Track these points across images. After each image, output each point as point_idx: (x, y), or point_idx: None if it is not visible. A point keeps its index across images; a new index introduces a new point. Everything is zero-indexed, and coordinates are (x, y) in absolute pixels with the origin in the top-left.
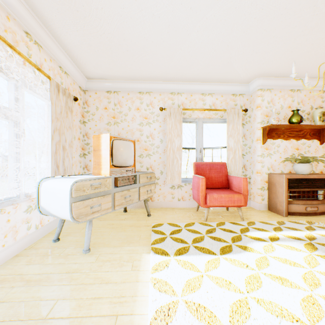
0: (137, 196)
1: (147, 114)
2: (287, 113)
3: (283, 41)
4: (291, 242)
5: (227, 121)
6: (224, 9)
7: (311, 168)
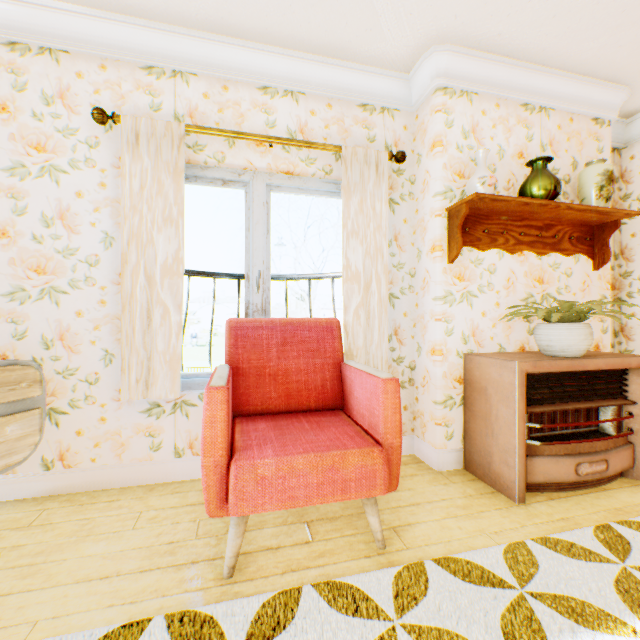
0: None
1: (46, 131)
2: (516, 173)
3: None
4: None
5: (343, 184)
6: None
7: (591, 337)
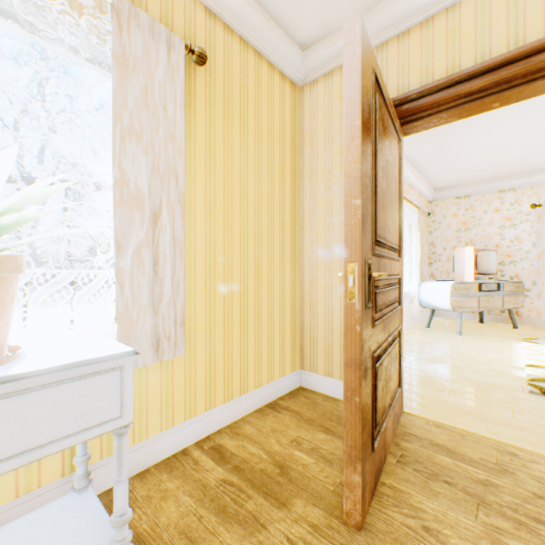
0: (500, 303)
1: (510, 214)
2: None
3: None
4: None
5: None
6: None
7: None
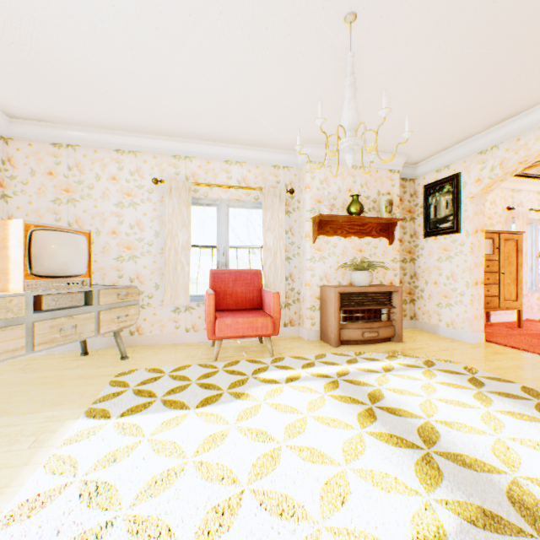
0: (94, 326)
1: (131, 187)
2: (347, 199)
3: (317, 97)
4: (314, 381)
5: (263, 206)
6: (212, 39)
7: (370, 277)
